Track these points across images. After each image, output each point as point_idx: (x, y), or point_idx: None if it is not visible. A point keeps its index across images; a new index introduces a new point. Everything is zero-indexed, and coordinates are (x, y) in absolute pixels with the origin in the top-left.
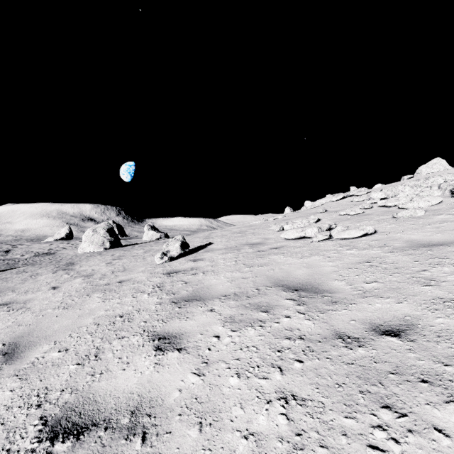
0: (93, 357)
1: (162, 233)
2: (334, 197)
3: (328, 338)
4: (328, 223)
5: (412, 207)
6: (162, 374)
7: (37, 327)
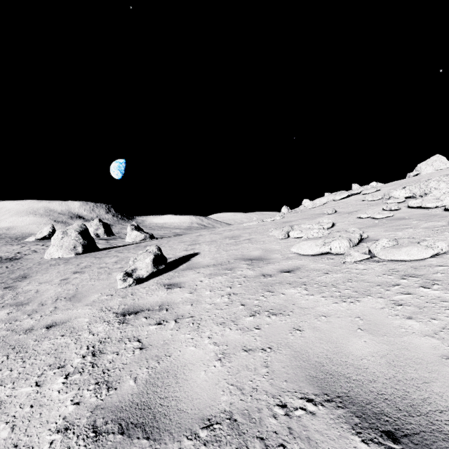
0: None
1: (146, 233)
2: (338, 195)
3: None
4: (357, 231)
5: None
6: None
7: None
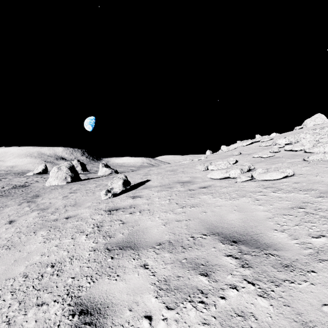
0: None
1: (112, 169)
2: (244, 143)
3: None
4: (247, 165)
5: (318, 151)
6: None
7: None
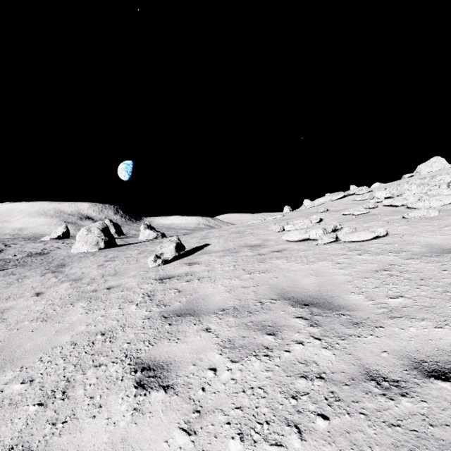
0: (60, 393)
1: (158, 232)
2: (334, 196)
3: (356, 378)
4: (332, 223)
5: (423, 207)
6: (140, 427)
7: (7, 345)
